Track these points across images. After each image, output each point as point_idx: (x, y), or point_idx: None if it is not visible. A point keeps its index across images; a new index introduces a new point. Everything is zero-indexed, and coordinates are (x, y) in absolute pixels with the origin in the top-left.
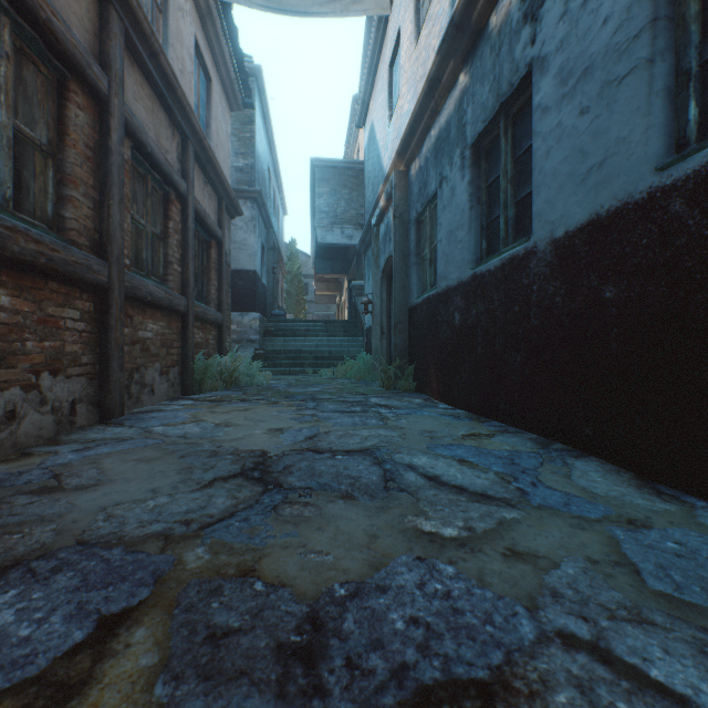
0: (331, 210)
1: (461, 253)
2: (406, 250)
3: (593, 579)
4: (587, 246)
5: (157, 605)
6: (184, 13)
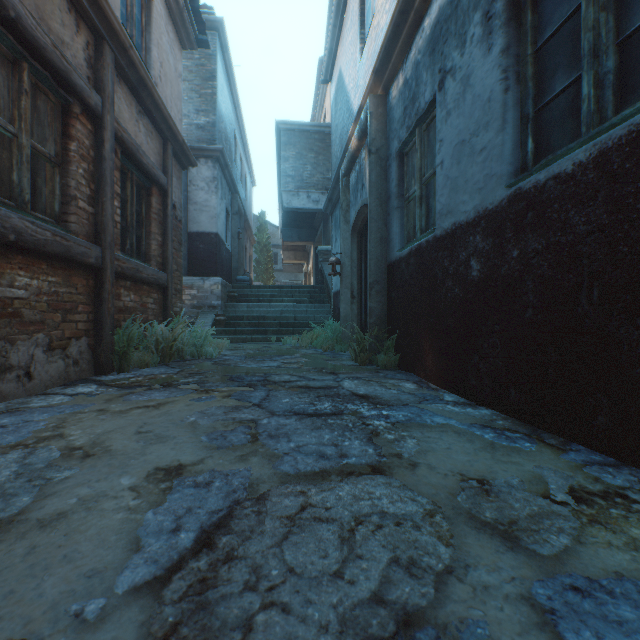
0: (297, 174)
1: (485, 167)
2: (384, 193)
3: None
4: None
5: None
6: None
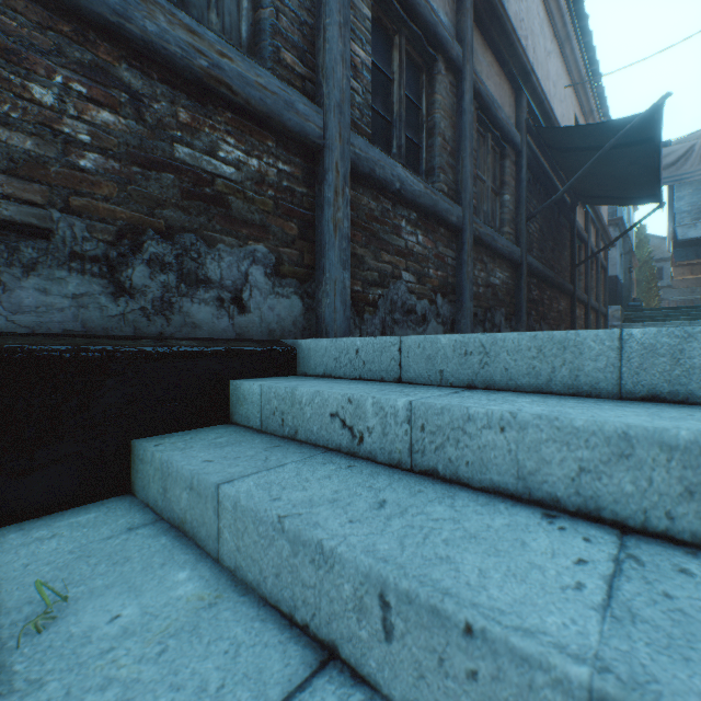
0: (692, 208)
1: None
2: None
3: None
4: None
5: None
6: None
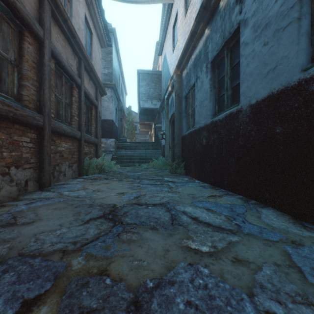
0: (146, 93)
1: (206, 111)
2: (180, 110)
3: (280, 277)
4: (267, 107)
5: (55, 292)
6: (79, 3)
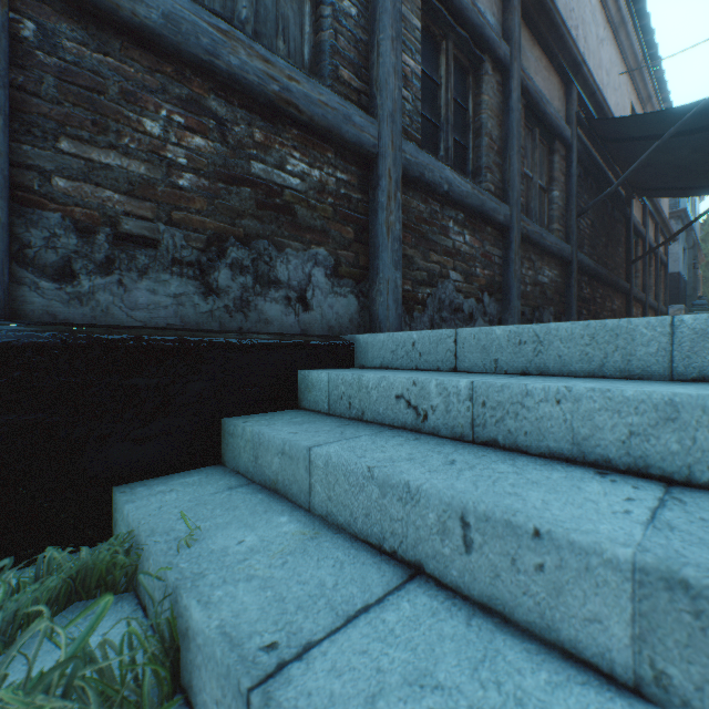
0: None
1: None
2: None
3: None
4: None
5: None
6: None
